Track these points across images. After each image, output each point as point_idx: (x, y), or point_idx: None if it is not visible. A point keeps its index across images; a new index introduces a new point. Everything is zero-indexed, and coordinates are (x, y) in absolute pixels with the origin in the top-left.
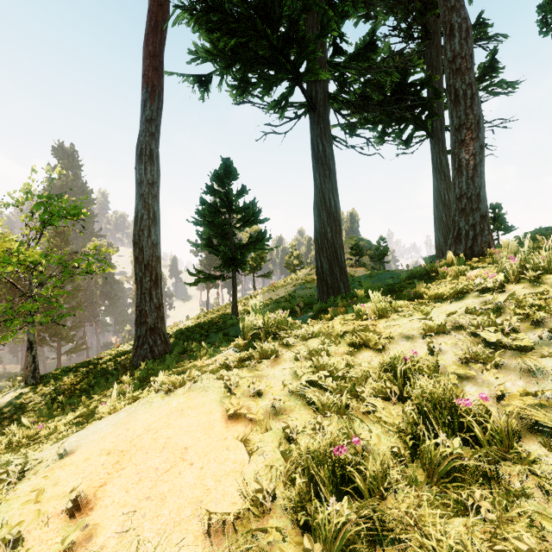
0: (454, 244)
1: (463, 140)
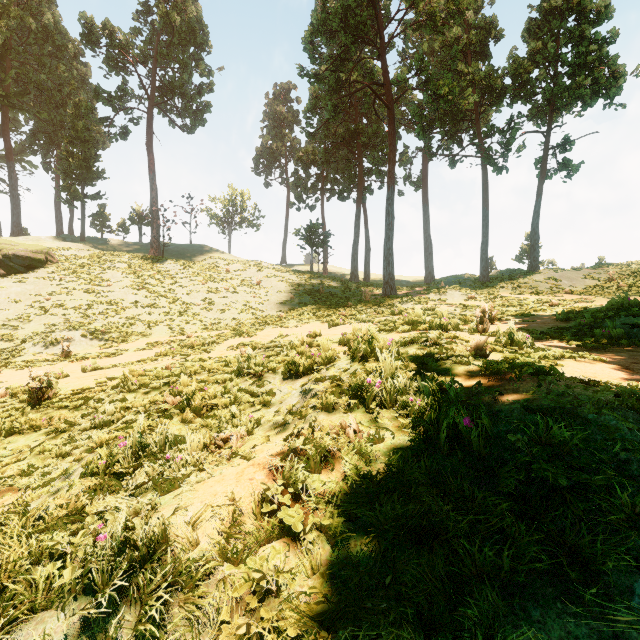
0: (13, 235)
1: (16, 208)
